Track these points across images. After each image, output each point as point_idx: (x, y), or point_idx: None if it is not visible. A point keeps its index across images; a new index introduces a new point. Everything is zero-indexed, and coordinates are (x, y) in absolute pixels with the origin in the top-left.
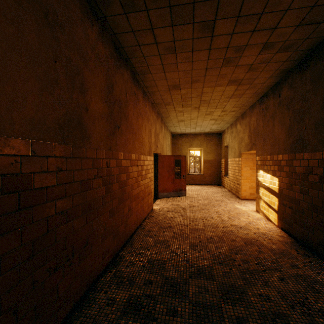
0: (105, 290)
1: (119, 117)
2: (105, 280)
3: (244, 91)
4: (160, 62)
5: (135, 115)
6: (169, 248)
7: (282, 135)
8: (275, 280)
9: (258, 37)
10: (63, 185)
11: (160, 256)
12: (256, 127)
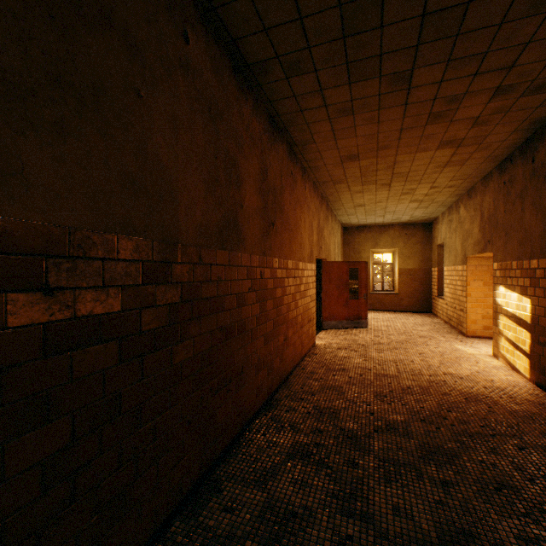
0: (262, 432)
1: (273, 210)
2: (261, 422)
3: (468, 155)
4: (330, 128)
5: (292, 204)
6: (344, 396)
7: (537, 226)
8: (509, 448)
9: (485, 80)
10: (222, 297)
11: (330, 404)
12: (493, 213)
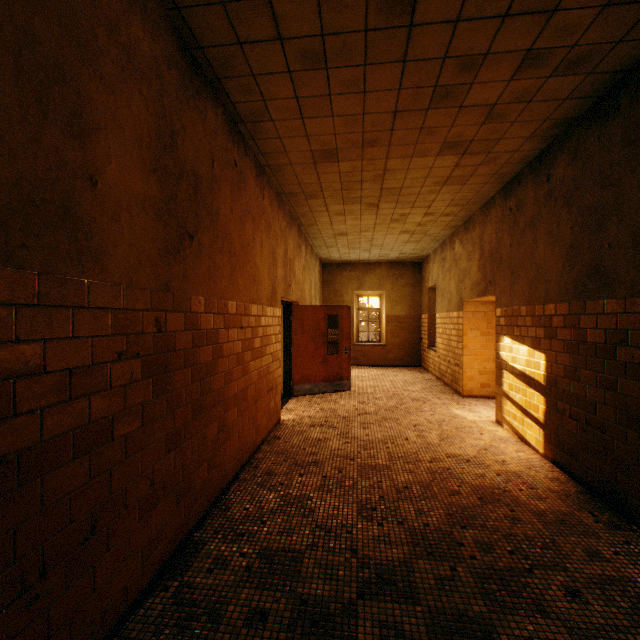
0: None
1: (192, 212)
2: (149, 614)
3: (473, 169)
4: (292, 91)
5: (237, 213)
6: (313, 518)
7: (555, 262)
8: (557, 595)
9: (515, 32)
10: (5, 382)
11: (290, 539)
12: (496, 248)
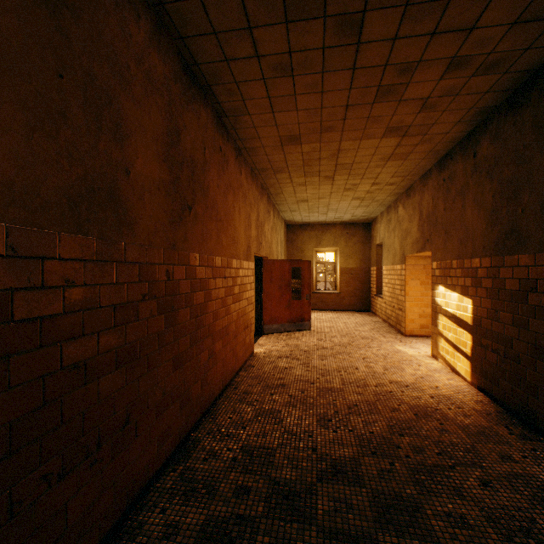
0: (161, 507)
1: (191, 189)
2: (163, 486)
3: (412, 147)
4: (265, 93)
5: (222, 188)
6: (282, 425)
7: (480, 224)
8: (473, 485)
9: (442, 45)
10: (78, 312)
11: (264, 440)
12: (432, 211)
